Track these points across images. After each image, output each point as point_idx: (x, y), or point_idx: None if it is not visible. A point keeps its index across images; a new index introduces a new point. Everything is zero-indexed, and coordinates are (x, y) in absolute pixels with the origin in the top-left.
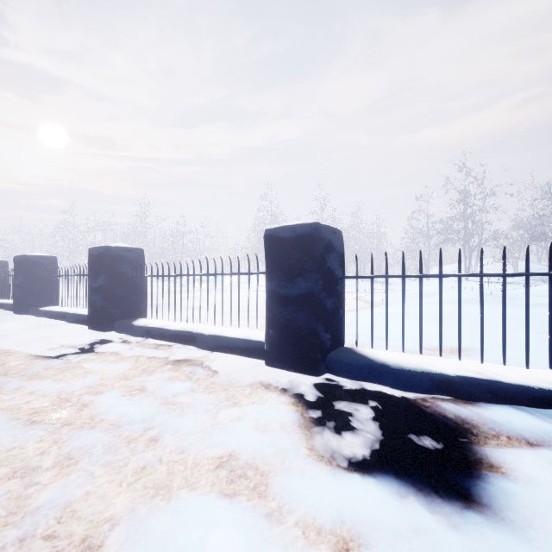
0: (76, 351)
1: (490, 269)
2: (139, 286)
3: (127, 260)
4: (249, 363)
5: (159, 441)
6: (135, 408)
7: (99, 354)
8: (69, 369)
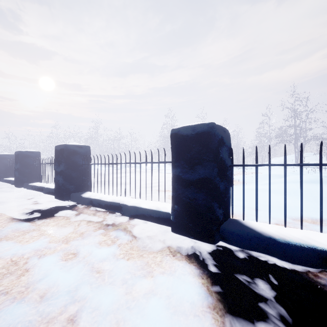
0: (40, 216)
1: (310, 159)
2: (87, 171)
3: (79, 153)
4: (159, 229)
5: (75, 323)
6: (64, 277)
7: (55, 218)
8: (29, 232)
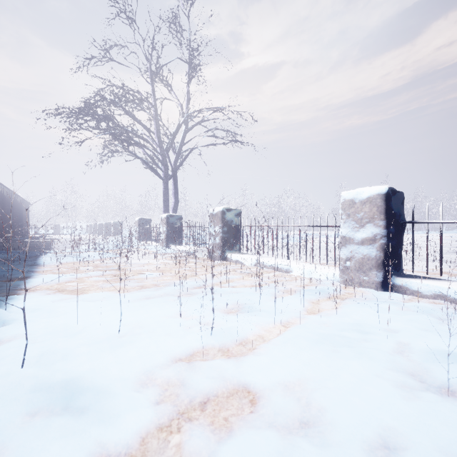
0: None
1: None
2: None
3: None
4: None
5: None
6: None
7: None
8: None
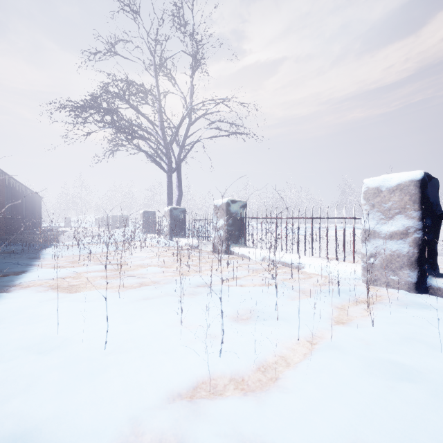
0: None
1: None
2: None
3: None
4: None
5: None
6: None
7: None
8: None
